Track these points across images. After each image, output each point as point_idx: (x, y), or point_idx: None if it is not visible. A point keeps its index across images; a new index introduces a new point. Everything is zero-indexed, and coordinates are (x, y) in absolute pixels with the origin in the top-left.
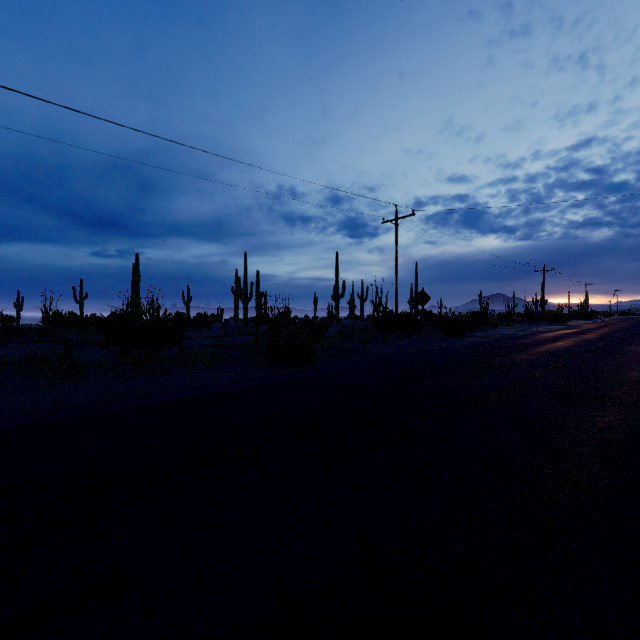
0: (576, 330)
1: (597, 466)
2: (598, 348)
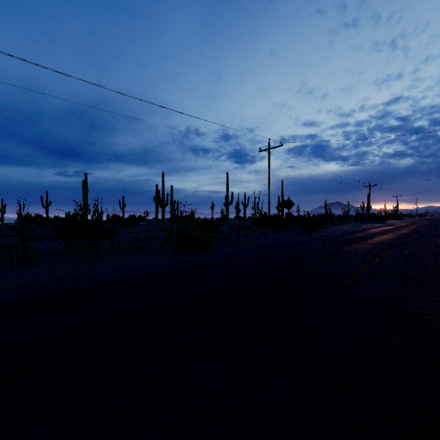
0: (393, 227)
1: None
2: (413, 240)
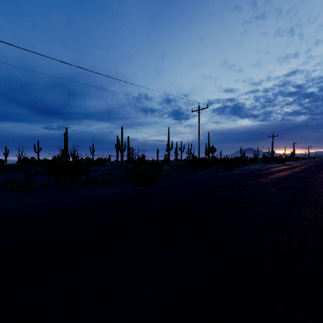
0: (289, 166)
1: (312, 241)
2: (302, 175)
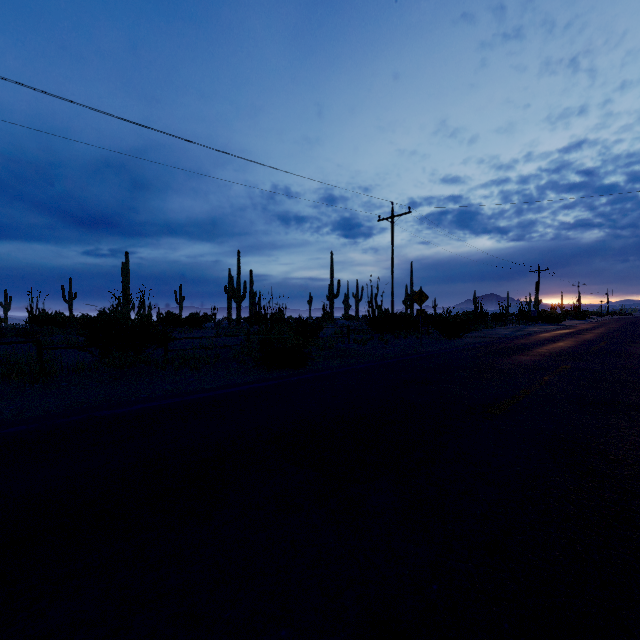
0: (573, 330)
1: None
2: (601, 349)
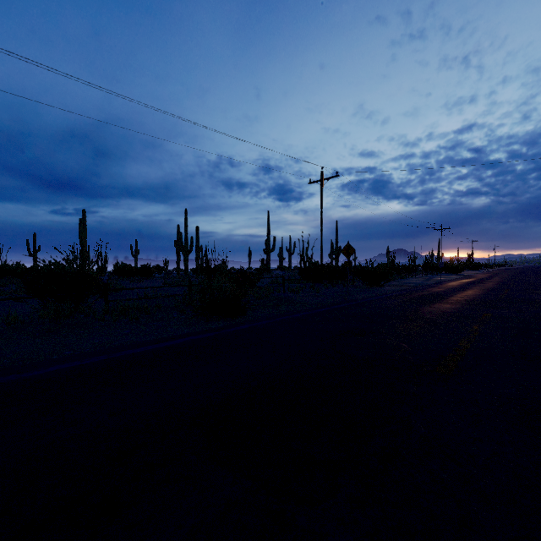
0: (473, 279)
1: None
2: (507, 296)
